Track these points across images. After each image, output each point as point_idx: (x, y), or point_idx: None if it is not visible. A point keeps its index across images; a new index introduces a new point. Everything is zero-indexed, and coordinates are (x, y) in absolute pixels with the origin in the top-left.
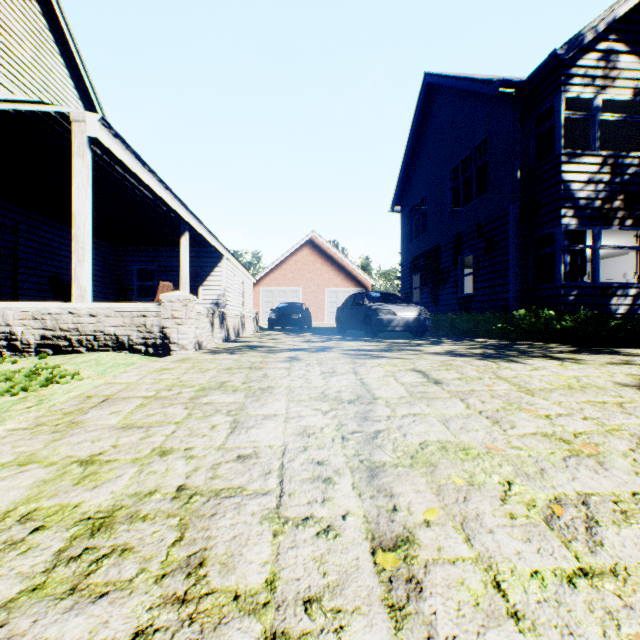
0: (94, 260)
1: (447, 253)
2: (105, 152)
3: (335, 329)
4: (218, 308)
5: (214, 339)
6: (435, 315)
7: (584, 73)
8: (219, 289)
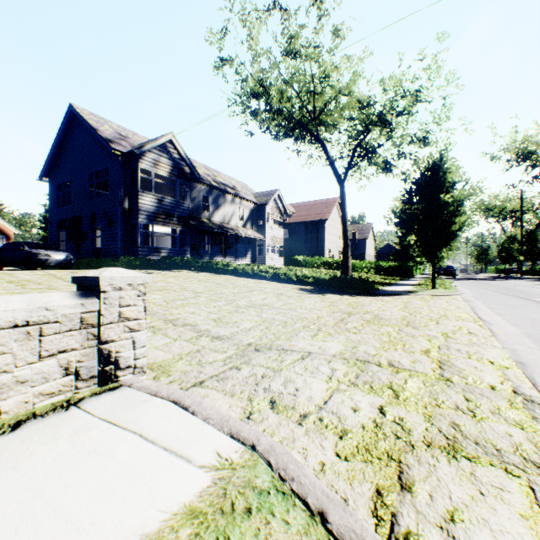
0: None
1: (87, 222)
2: None
3: None
4: None
5: None
6: (79, 259)
7: (149, 160)
8: None
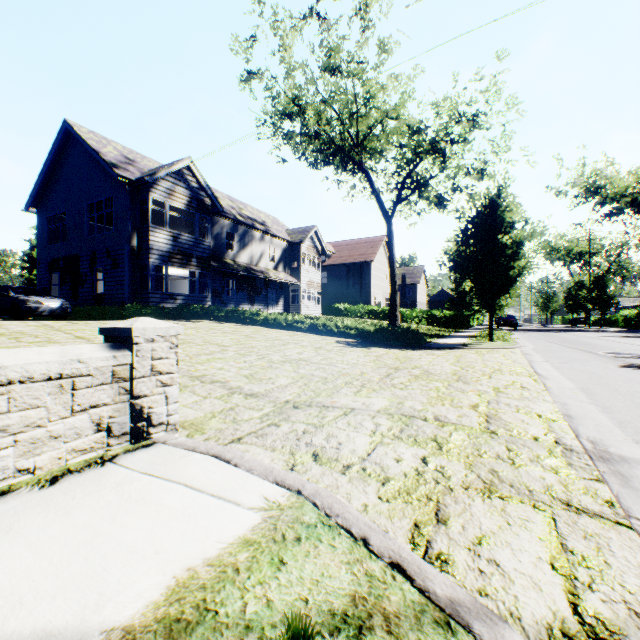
0: None
1: (86, 262)
2: None
3: None
4: None
5: None
6: (75, 307)
7: (162, 189)
8: None
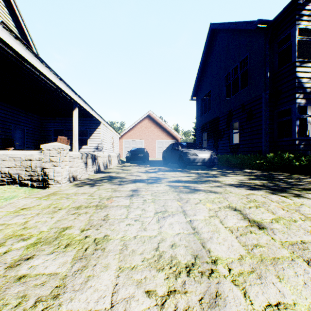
0: (28, 124)
1: (223, 121)
2: (9, 48)
3: (161, 162)
4: (98, 151)
5: (87, 172)
6: (216, 155)
7: (309, 14)
8: (98, 140)
